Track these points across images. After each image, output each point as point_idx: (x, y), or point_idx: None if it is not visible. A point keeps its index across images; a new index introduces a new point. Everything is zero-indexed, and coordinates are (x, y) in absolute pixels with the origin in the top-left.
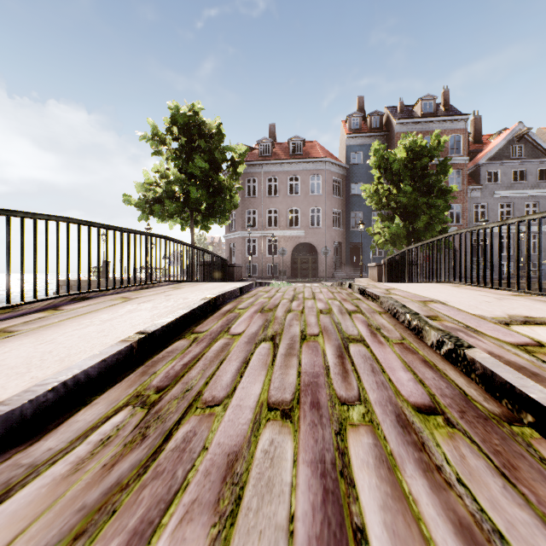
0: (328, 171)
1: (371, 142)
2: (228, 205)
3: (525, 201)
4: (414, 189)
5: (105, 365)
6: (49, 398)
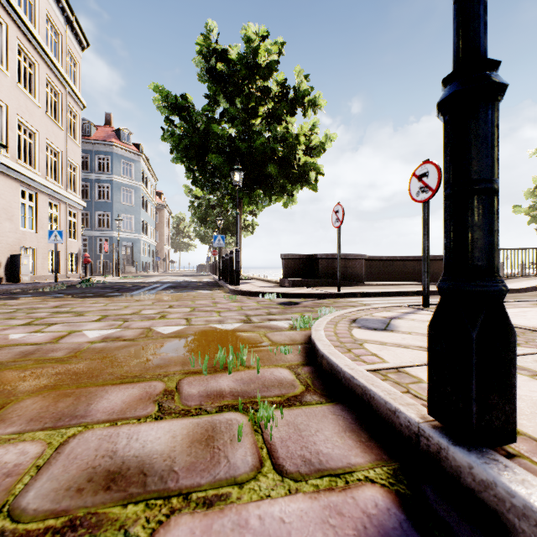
0: None
1: None
2: None
3: None
4: None
5: (531, 288)
6: (522, 289)
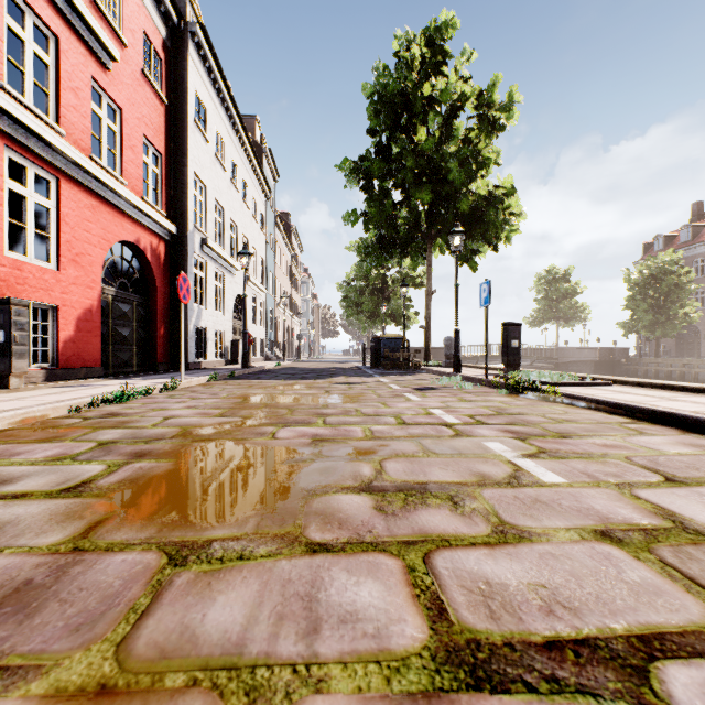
0: None
1: None
2: (570, 314)
3: None
4: (630, 300)
5: None
6: None
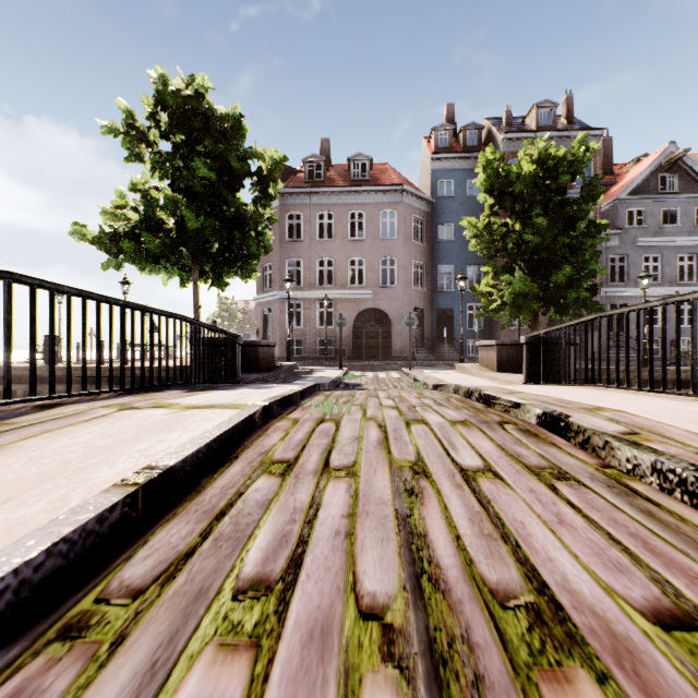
0: (405, 204)
1: (466, 166)
2: (253, 246)
3: (679, 253)
4: (550, 223)
5: None
6: None
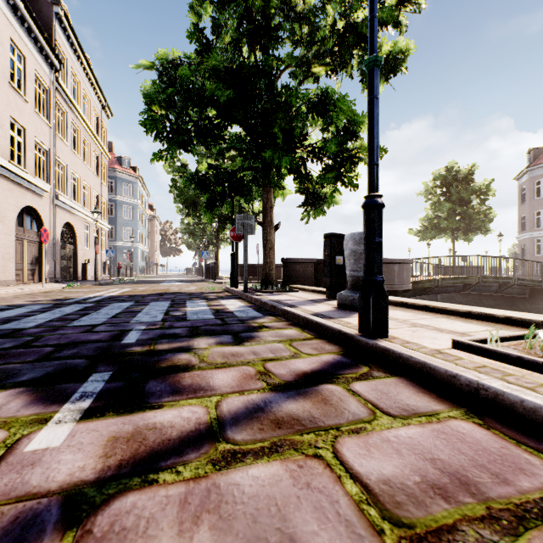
0: None
1: None
2: (478, 223)
3: None
4: None
5: None
6: None
